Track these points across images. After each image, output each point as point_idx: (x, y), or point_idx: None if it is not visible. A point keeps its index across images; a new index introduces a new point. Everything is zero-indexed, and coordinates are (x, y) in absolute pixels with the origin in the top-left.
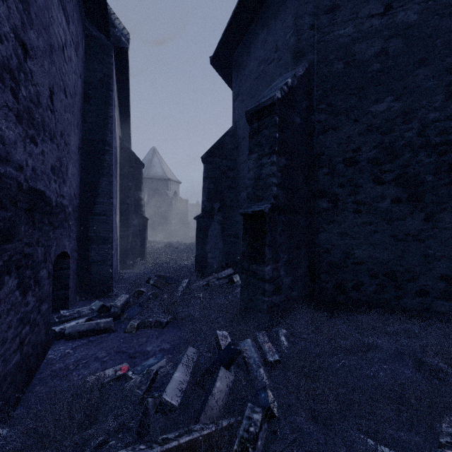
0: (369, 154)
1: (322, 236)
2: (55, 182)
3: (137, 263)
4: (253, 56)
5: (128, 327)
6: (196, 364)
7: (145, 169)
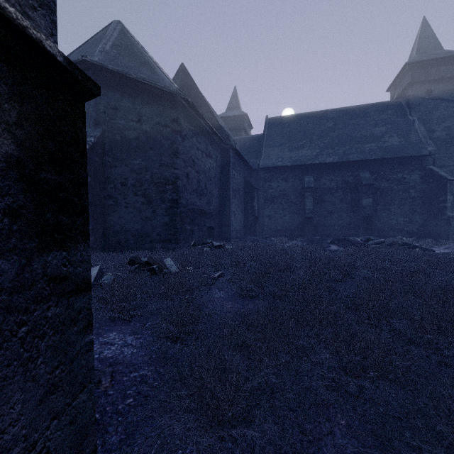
0: (132, 182)
1: (110, 218)
2: None
3: None
4: None
5: None
6: None
7: None
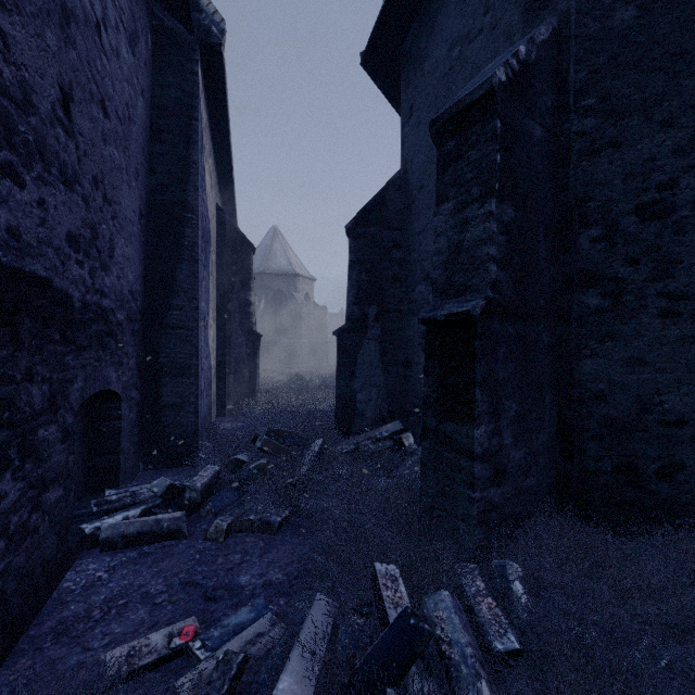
0: None
1: (588, 366)
2: (80, 265)
3: (243, 406)
4: (440, 35)
5: (211, 529)
6: (331, 639)
7: (262, 259)
